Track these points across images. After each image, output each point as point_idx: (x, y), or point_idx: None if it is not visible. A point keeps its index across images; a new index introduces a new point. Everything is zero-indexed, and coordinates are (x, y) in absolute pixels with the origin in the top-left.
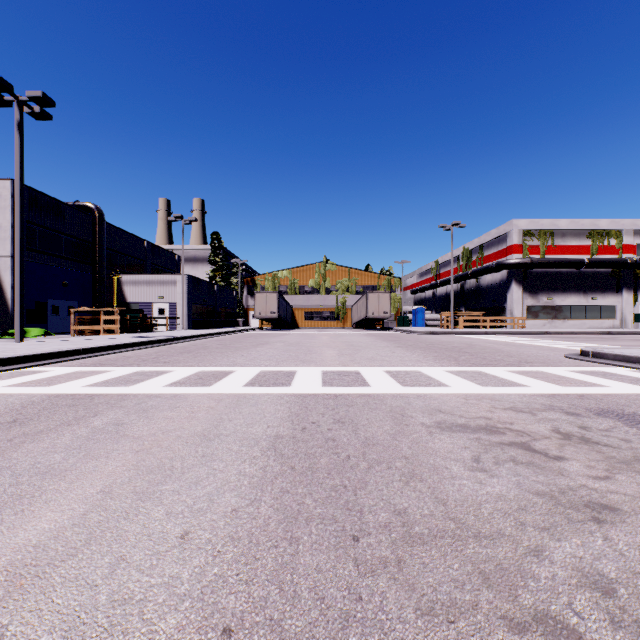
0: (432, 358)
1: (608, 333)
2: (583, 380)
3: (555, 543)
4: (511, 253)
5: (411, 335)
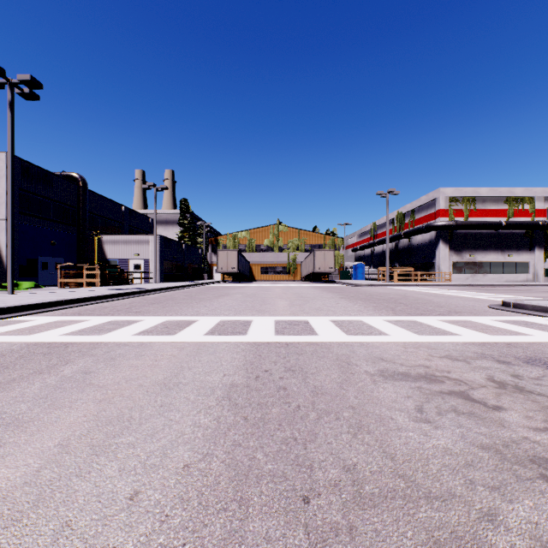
0: (372, 308)
1: (523, 285)
2: (508, 329)
3: (508, 505)
4: (439, 216)
5: (352, 287)
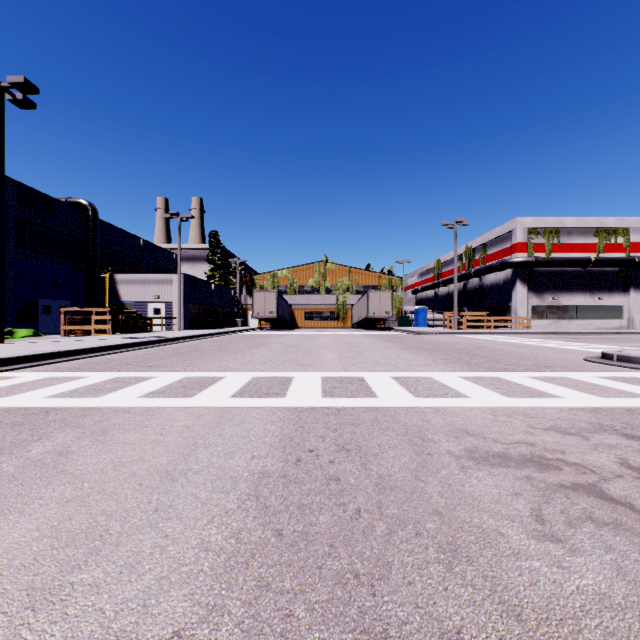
0: (441, 361)
1: (617, 333)
2: (620, 389)
3: None
4: (516, 251)
5: (414, 336)
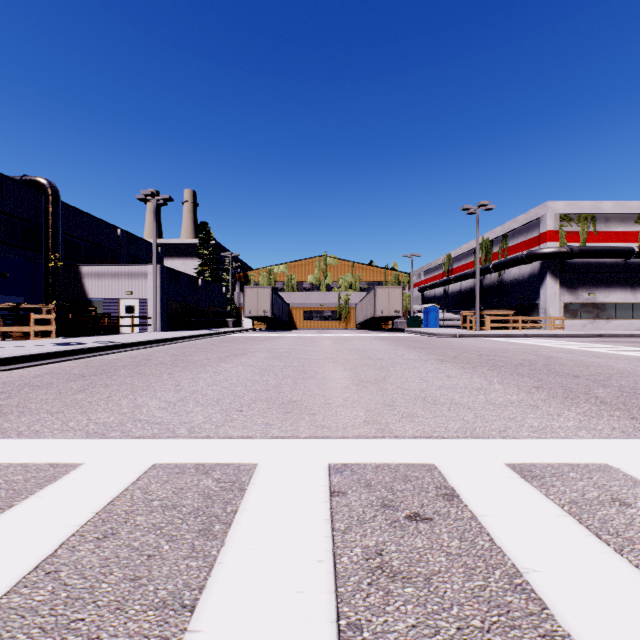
0: (546, 395)
1: None
2: None
3: None
4: (545, 241)
5: (434, 339)
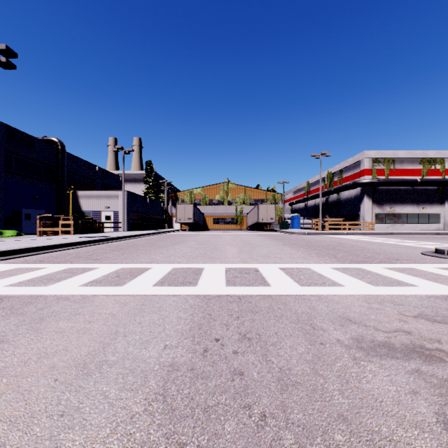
0: (315, 255)
1: (437, 234)
2: None
3: None
4: (363, 175)
5: (291, 235)
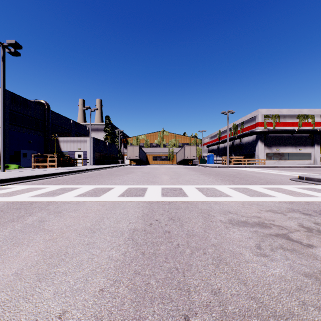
0: (220, 180)
1: (308, 167)
2: (305, 193)
3: None
4: (258, 126)
5: (207, 168)
